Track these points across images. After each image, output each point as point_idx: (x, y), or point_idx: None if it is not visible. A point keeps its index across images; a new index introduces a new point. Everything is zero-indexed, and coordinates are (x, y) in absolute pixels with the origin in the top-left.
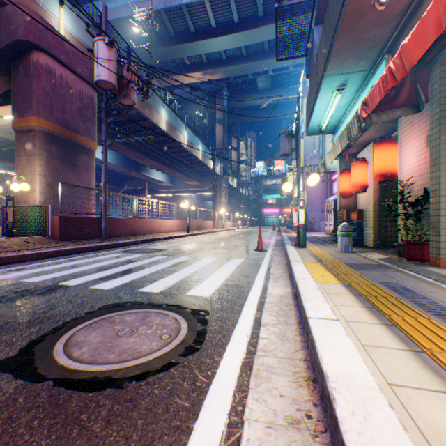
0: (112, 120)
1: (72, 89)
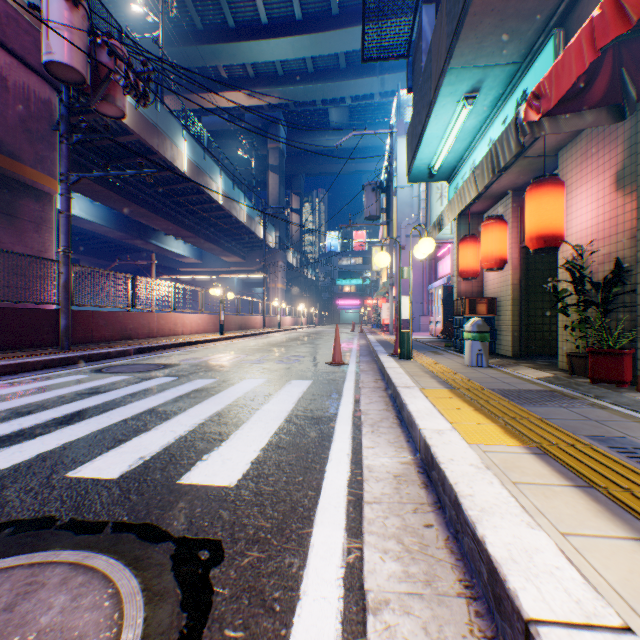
0: (80, 138)
1: (7, 81)
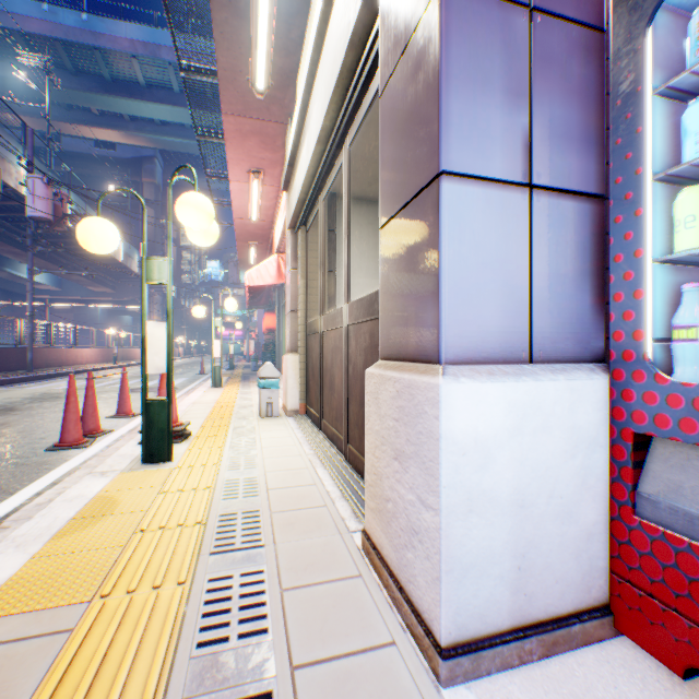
0: (43, 249)
1: None
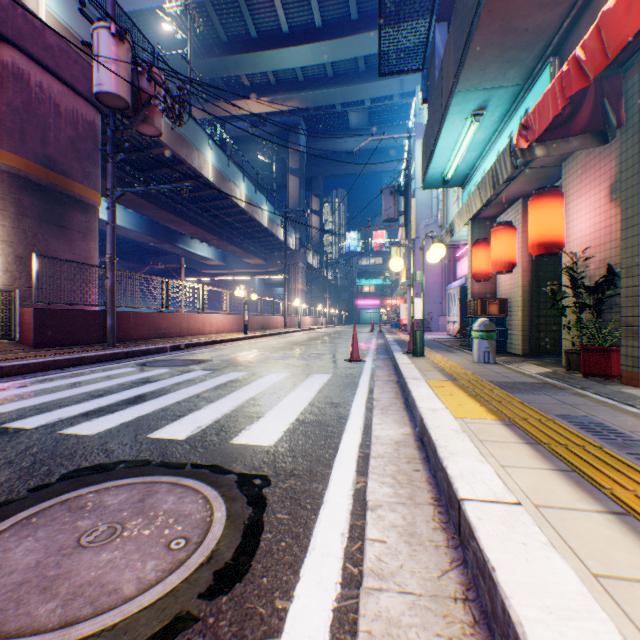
0: (124, 157)
1: (60, 107)
